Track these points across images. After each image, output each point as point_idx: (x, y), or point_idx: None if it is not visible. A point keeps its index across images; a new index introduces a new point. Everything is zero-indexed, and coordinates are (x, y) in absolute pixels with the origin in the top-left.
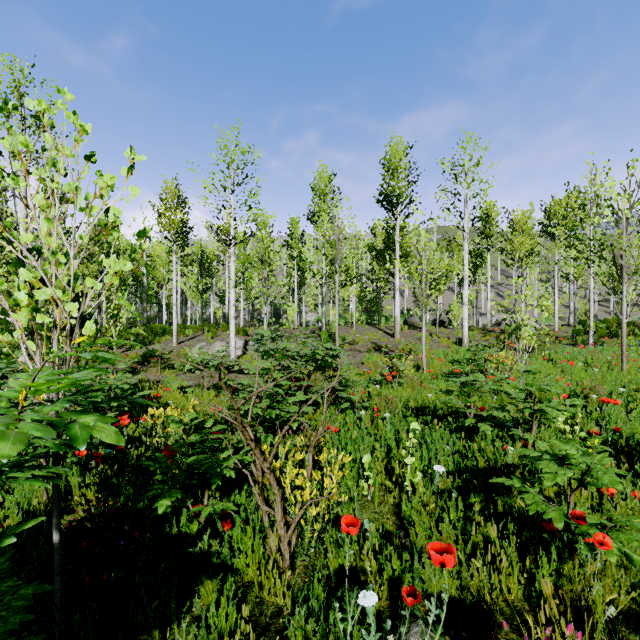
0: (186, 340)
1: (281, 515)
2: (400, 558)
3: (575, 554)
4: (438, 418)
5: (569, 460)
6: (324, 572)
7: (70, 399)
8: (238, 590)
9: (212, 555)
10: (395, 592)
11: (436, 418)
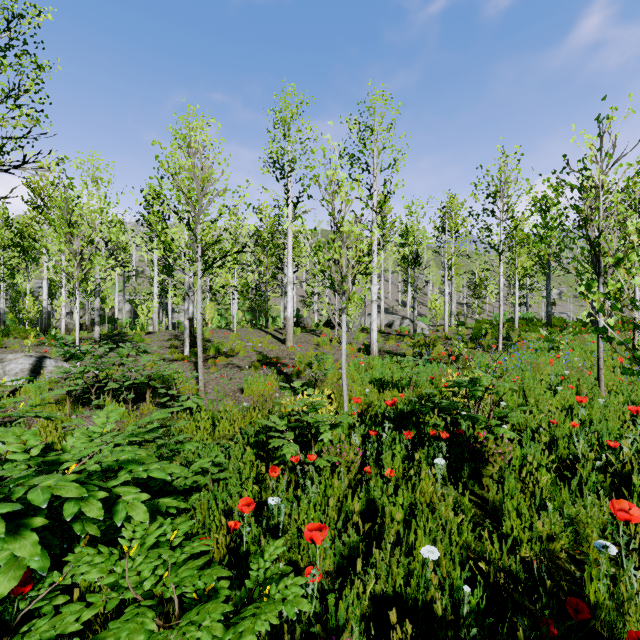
0: None
1: None
2: None
3: None
4: None
5: None
6: None
7: None
8: None
9: None
10: None
11: None
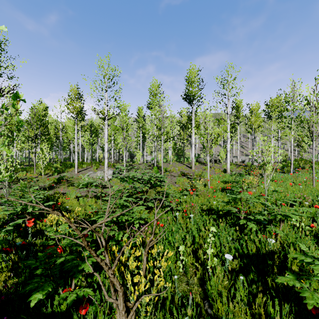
0: (82, 170)
1: (122, 306)
2: None
3: None
4: (220, 216)
5: None
6: None
7: None
8: None
9: None
10: None
11: (218, 216)
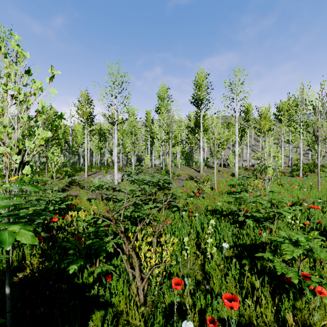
0: (92, 174)
1: (138, 274)
2: (205, 296)
3: (303, 296)
4: (223, 216)
5: (299, 243)
6: (163, 305)
7: (4, 215)
8: (114, 316)
9: (100, 297)
10: (202, 317)
11: (222, 216)
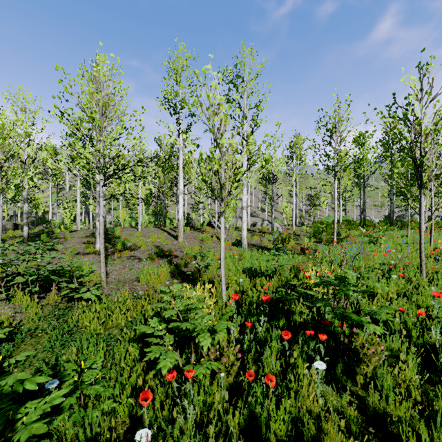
0: None
1: None
2: None
3: None
4: None
5: None
6: None
7: None
8: None
9: None
10: None
11: None
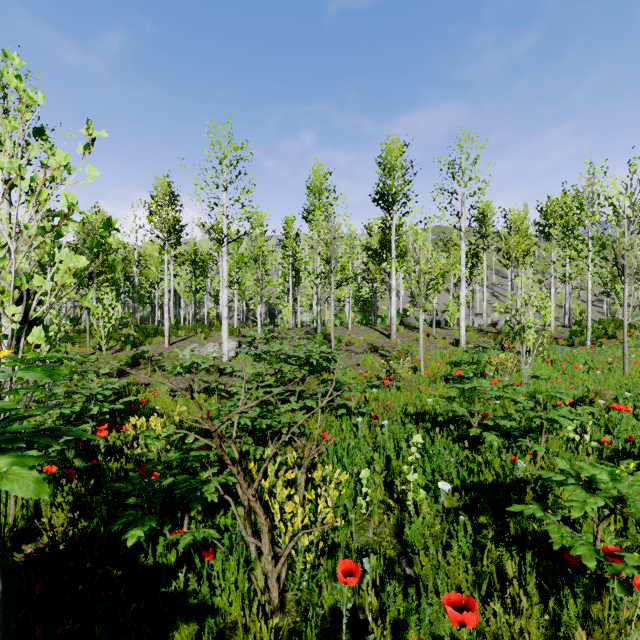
0: (178, 341)
1: (269, 547)
2: (403, 591)
3: (605, 593)
4: (439, 425)
5: (597, 485)
6: (318, 609)
7: None
8: (219, 633)
9: (189, 595)
10: (399, 636)
11: (436, 425)
